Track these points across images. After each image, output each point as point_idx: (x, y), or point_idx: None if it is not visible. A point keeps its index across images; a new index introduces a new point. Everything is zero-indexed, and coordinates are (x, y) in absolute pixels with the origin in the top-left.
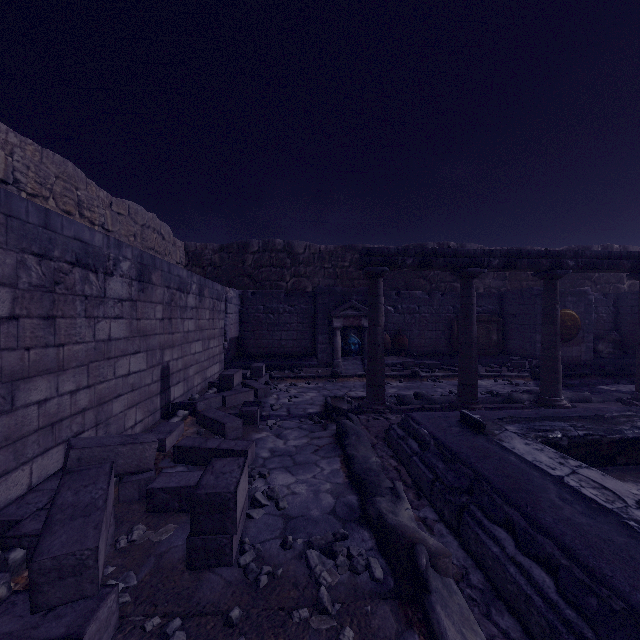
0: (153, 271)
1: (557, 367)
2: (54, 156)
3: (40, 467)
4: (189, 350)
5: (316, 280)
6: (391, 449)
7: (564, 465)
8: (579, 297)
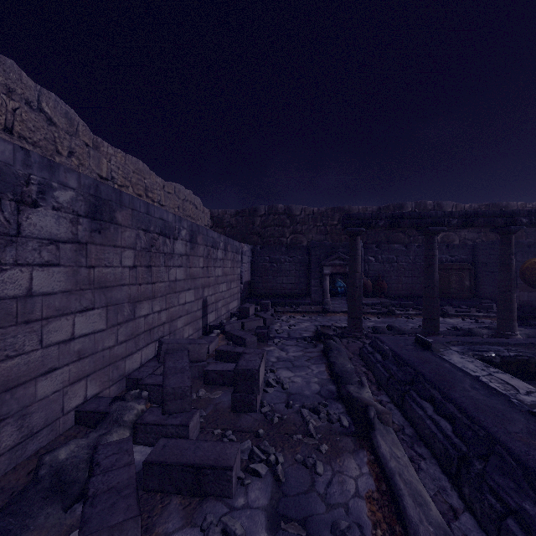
0: (198, 235)
1: (512, 307)
2: (132, 158)
3: (145, 354)
4: (218, 289)
5: (310, 236)
6: (363, 361)
7: (484, 370)
8: None
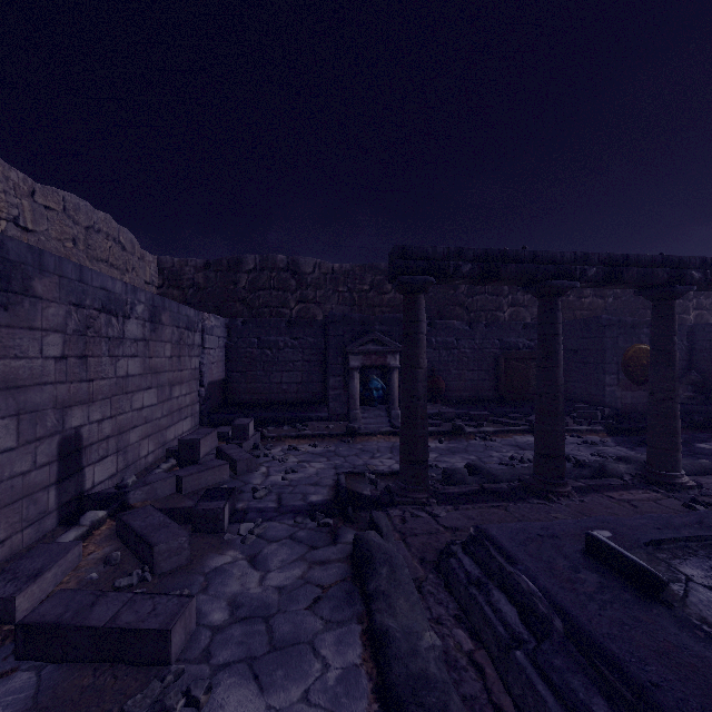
0: (37, 275)
1: (676, 427)
2: None
3: None
4: (129, 404)
5: (328, 307)
6: (453, 597)
7: None
8: None
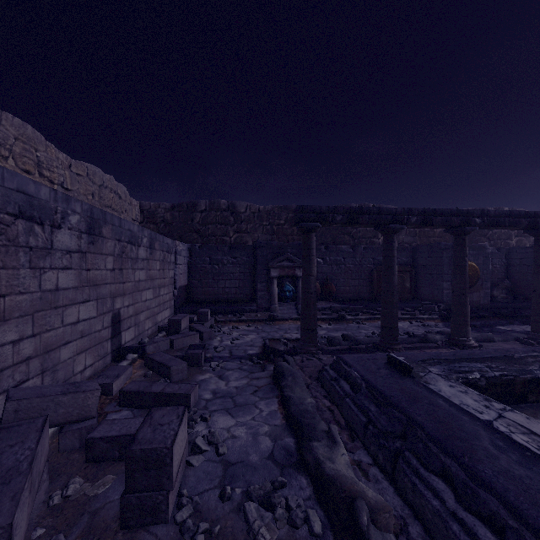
0: (103, 225)
1: (466, 311)
2: (13, 119)
3: None
4: (140, 298)
5: (256, 235)
6: (324, 389)
7: (490, 408)
8: (478, 251)
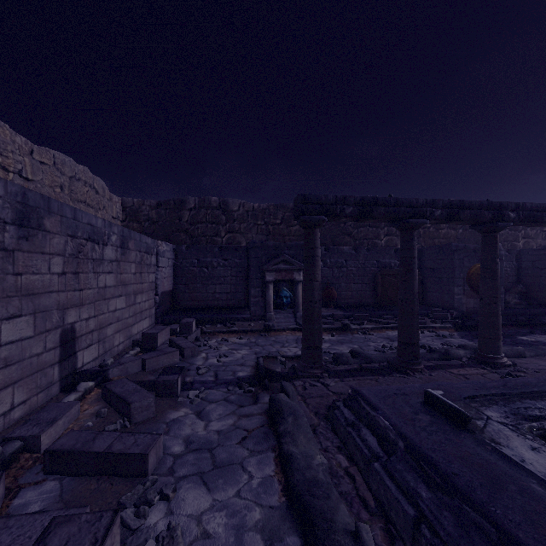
0: (46, 215)
1: (498, 323)
2: None
3: None
4: (107, 307)
5: (250, 236)
6: (337, 435)
7: None
8: None
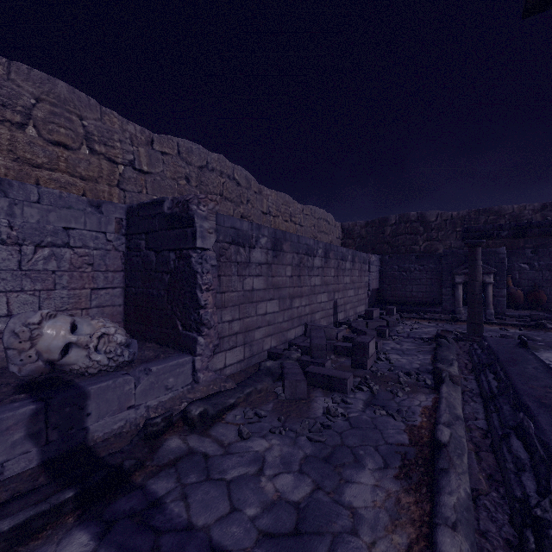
0: (330, 252)
1: None
2: (281, 194)
3: (297, 331)
4: (346, 294)
5: (447, 242)
6: (469, 357)
7: None
8: None
